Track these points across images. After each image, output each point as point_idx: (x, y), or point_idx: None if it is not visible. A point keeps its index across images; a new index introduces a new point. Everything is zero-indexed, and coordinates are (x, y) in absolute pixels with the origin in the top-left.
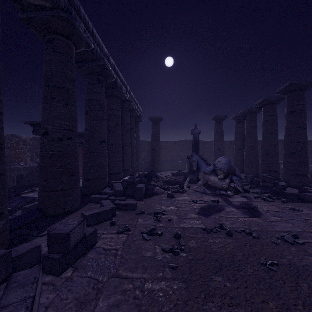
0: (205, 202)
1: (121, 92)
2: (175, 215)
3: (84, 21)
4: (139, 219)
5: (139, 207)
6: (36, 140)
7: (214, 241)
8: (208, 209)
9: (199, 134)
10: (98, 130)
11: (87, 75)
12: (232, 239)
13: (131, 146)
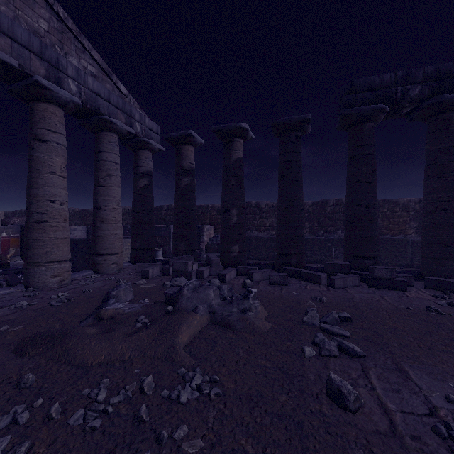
0: None
1: None
2: None
3: None
4: None
5: None
6: None
7: None
8: None
9: None
10: None
11: None
12: None
13: None
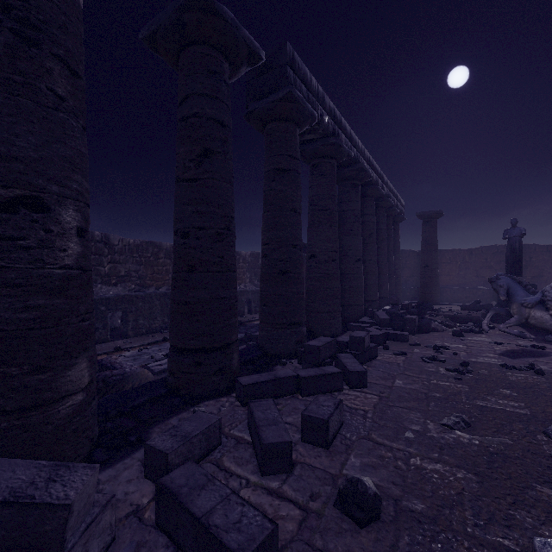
0: (519, 346)
1: (377, 190)
2: (464, 352)
3: (344, 130)
4: (414, 349)
5: (411, 340)
6: (254, 256)
7: (513, 374)
8: (519, 353)
9: (521, 237)
10: (353, 247)
11: (340, 182)
12: (541, 377)
13: (388, 261)
